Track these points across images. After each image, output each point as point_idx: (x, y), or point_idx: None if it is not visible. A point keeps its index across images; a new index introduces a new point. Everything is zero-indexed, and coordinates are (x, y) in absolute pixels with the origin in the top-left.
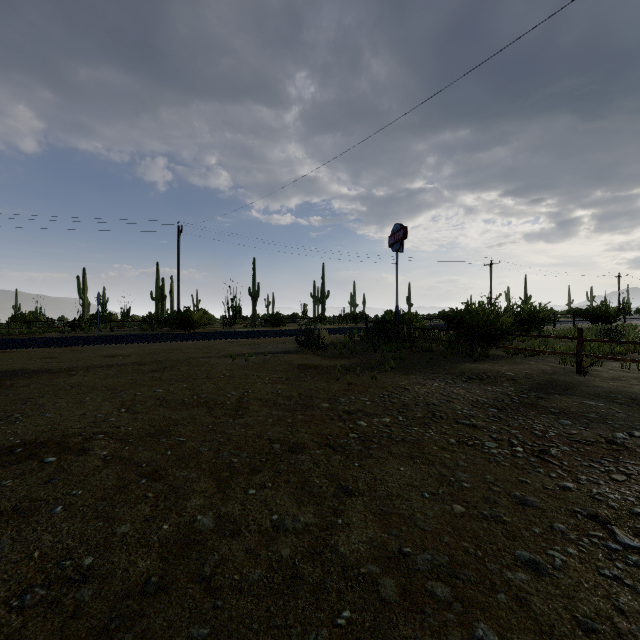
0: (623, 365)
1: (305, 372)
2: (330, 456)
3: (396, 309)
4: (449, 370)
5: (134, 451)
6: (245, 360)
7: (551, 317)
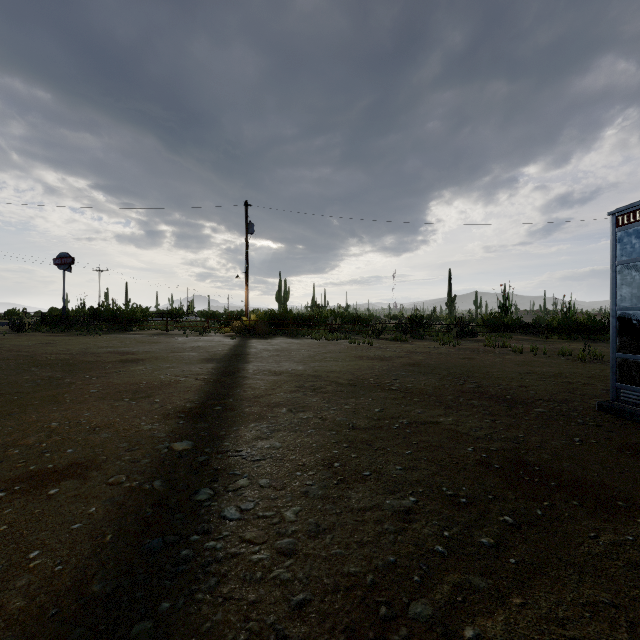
0: (179, 330)
1: (59, 336)
2: (125, 339)
3: (64, 308)
4: (123, 333)
5: (80, 341)
6: (4, 335)
7: (152, 315)
